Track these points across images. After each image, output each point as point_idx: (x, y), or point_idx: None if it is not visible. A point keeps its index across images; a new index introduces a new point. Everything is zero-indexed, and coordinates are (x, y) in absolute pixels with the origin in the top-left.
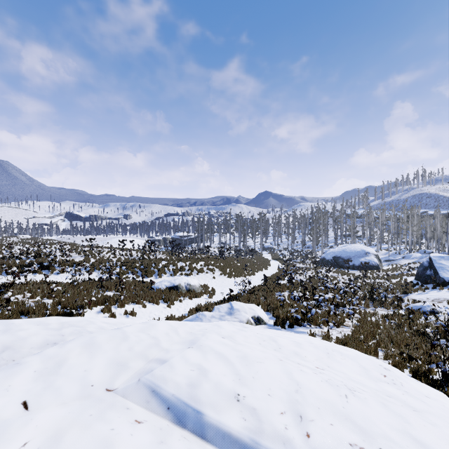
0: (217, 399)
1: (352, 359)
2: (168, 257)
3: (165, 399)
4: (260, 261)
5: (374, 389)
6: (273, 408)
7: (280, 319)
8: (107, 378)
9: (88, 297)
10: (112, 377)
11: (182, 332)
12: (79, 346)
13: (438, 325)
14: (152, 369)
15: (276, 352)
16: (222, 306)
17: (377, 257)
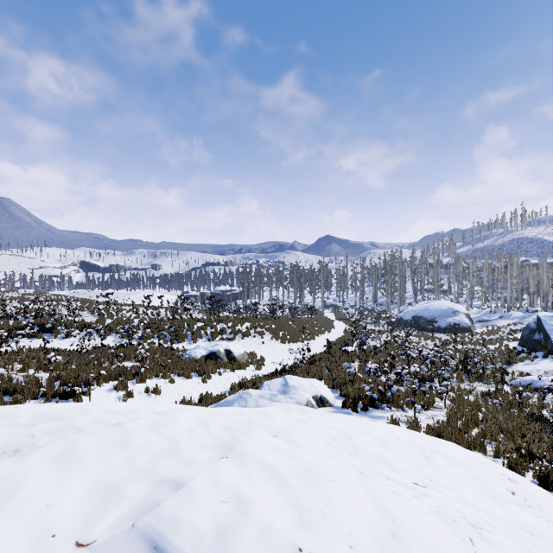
0: None
1: (461, 465)
2: (205, 316)
3: None
4: (321, 322)
5: (505, 519)
6: None
7: (351, 399)
8: (82, 520)
9: (98, 369)
10: (91, 516)
11: (214, 426)
12: (47, 459)
13: None
14: (159, 501)
15: (353, 458)
16: (274, 381)
17: (469, 317)
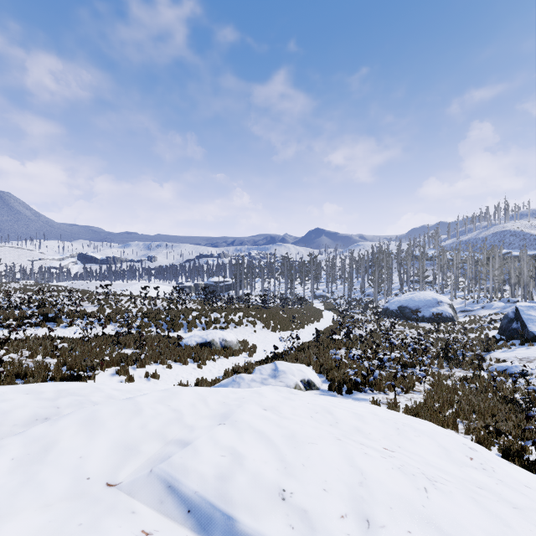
0: (255, 498)
1: (428, 436)
2: (199, 306)
3: (184, 498)
4: (311, 311)
5: (459, 477)
6: (330, 509)
7: (336, 383)
8: (109, 468)
9: (101, 355)
10: (116, 465)
11: (212, 402)
12: (76, 423)
13: (529, 390)
14: (170, 455)
15: (333, 428)
16: (265, 367)
17: (452, 307)
